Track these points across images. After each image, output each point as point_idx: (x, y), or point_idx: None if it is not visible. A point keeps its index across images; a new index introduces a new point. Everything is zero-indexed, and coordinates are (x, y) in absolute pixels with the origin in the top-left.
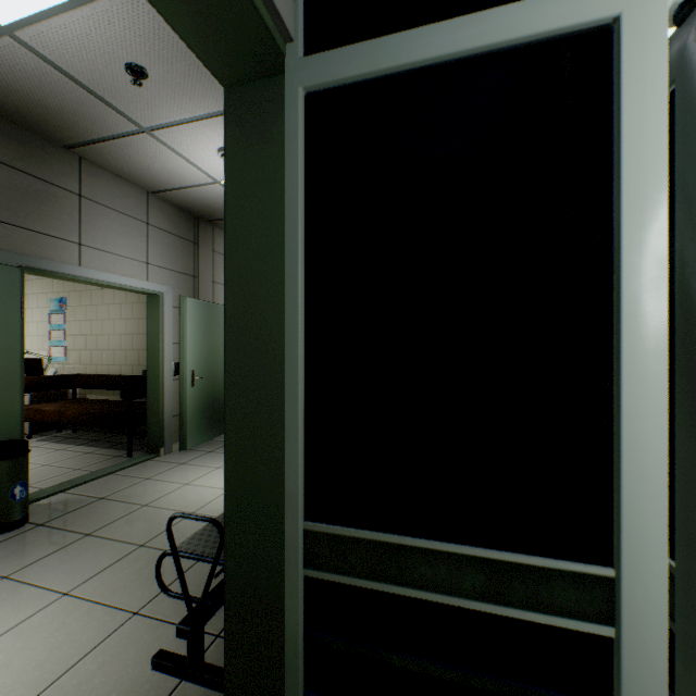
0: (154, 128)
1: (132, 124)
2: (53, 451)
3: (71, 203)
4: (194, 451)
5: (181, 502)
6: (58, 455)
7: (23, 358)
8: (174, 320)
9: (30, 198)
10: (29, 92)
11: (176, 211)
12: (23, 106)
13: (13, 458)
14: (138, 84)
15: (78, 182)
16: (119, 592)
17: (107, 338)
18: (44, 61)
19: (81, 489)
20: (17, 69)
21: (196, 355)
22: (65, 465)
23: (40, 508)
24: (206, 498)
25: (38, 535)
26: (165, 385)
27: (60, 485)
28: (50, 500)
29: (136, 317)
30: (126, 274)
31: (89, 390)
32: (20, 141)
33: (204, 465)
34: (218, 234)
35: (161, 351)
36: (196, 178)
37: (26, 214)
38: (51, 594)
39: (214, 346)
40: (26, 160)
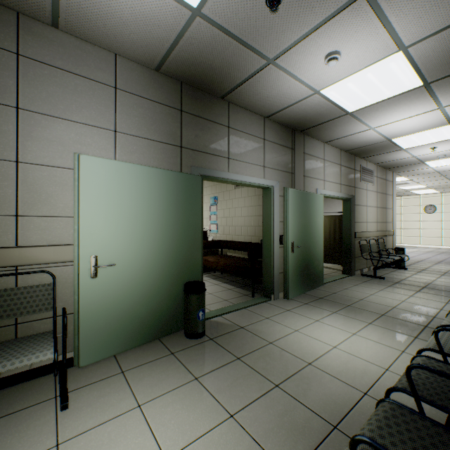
0: (277, 57)
1: (262, 60)
2: (213, 285)
3: (224, 133)
4: (293, 301)
5: (296, 348)
6: (215, 287)
7: (202, 231)
8: (279, 205)
9: (205, 133)
10: (206, 61)
11: (280, 128)
12: (202, 73)
13: (198, 293)
14: (274, 10)
15: (227, 118)
16: (269, 435)
17: (237, 219)
18: (214, 28)
19: (229, 316)
20: (201, 43)
21: (294, 230)
22: (219, 296)
23: (210, 325)
24: (316, 350)
25: (210, 347)
26: (274, 251)
27: (218, 310)
28: (214, 320)
29: (253, 205)
30: (252, 175)
31: (228, 250)
32: (200, 100)
33: (305, 316)
34: (306, 140)
35: (271, 227)
36: (299, 94)
37: (203, 143)
38: (222, 410)
39: (305, 223)
40: (203, 110)
